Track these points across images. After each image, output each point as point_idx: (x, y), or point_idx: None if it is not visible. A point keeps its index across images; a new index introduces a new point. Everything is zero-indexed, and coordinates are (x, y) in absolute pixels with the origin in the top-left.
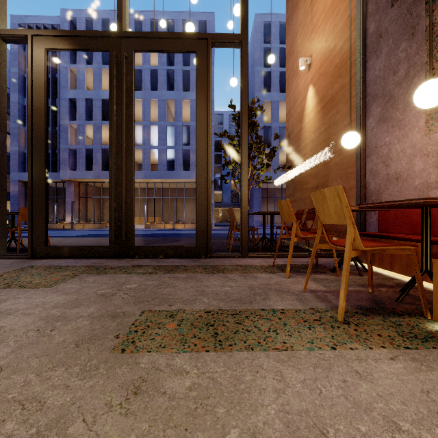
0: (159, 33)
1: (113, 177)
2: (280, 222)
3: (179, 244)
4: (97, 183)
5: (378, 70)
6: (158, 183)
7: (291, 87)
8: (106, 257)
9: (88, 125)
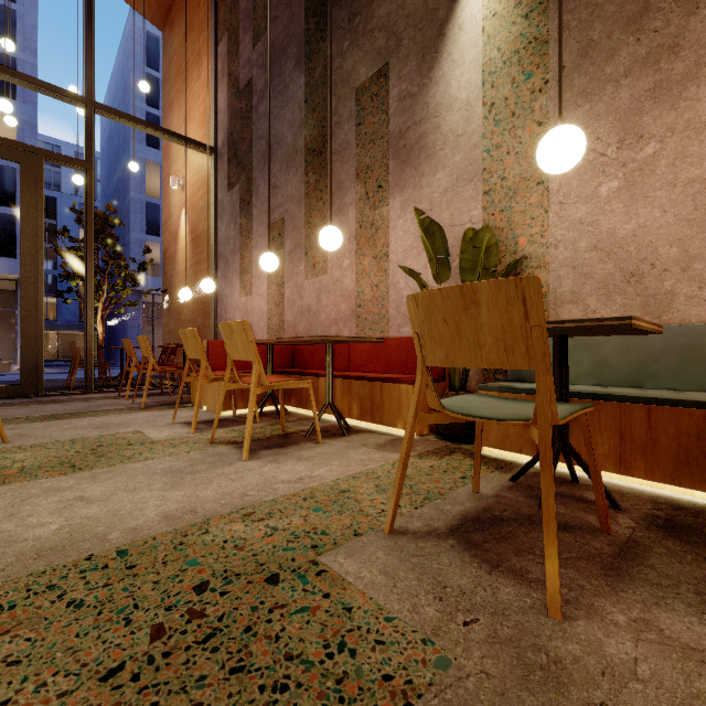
0: None
1: None
2: None
3: None
4: None
5: (223, 234)
6: None
7: (168, 195)
8: None
9: None
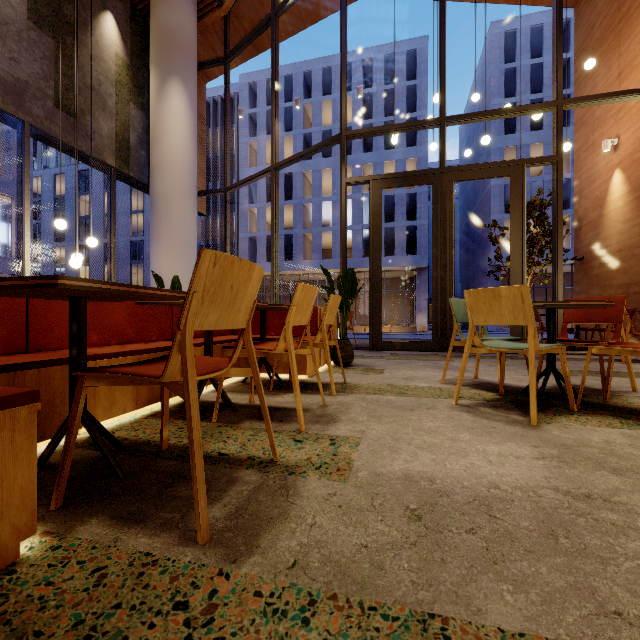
0: (477, 165)
1: (439, 286)
2: None
3: None
4: None
5: None
6: None
7: (584, 163)
8: (430, 351)
9: (268, 207)
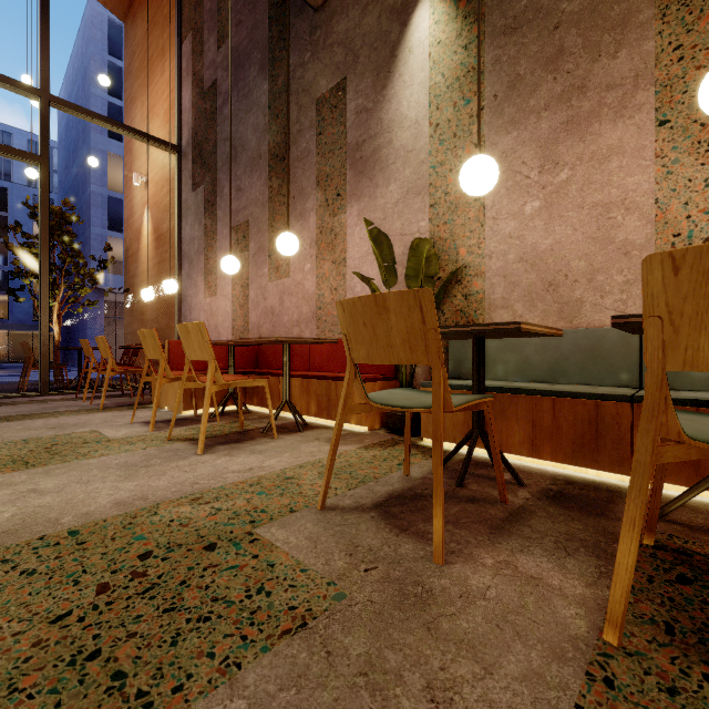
0: None
1: None
2: None
3: None
4: None
5: (187, 234)
6: None
7: (130, 191)
8: None
9: None
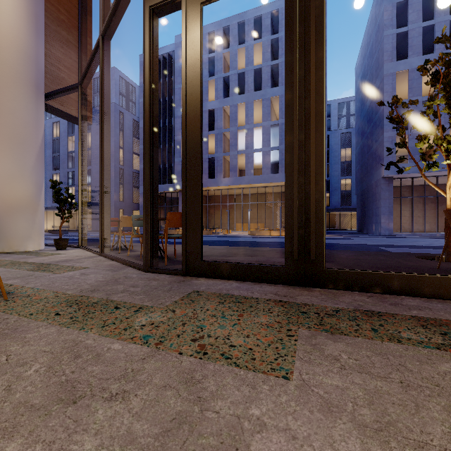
0: None
1: (296, 160)
2: (417, 230)
3: (347, 262)
4: (203, 191)
5: None
6: (260, 188)
7: None
8: (280, 282)
9: None
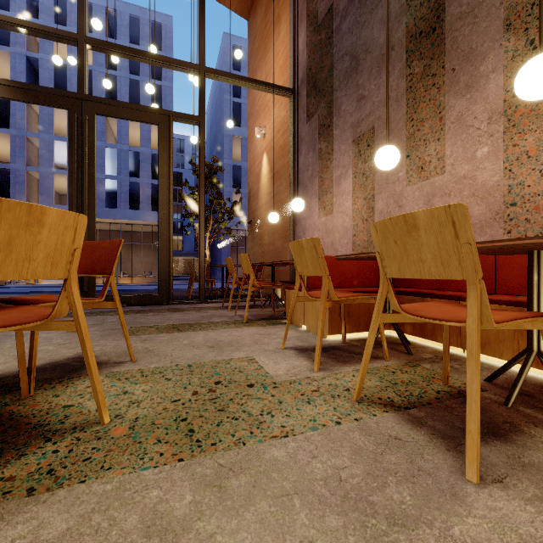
0: (122, 103)
1: None
2: None
3: None
4: None
5: (301, 164)
6: None
7: (252, 146)
8: None
9: None
